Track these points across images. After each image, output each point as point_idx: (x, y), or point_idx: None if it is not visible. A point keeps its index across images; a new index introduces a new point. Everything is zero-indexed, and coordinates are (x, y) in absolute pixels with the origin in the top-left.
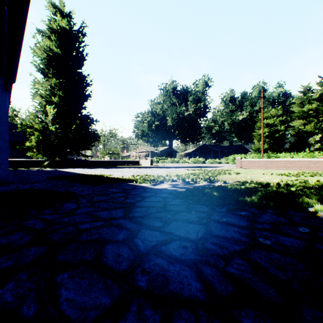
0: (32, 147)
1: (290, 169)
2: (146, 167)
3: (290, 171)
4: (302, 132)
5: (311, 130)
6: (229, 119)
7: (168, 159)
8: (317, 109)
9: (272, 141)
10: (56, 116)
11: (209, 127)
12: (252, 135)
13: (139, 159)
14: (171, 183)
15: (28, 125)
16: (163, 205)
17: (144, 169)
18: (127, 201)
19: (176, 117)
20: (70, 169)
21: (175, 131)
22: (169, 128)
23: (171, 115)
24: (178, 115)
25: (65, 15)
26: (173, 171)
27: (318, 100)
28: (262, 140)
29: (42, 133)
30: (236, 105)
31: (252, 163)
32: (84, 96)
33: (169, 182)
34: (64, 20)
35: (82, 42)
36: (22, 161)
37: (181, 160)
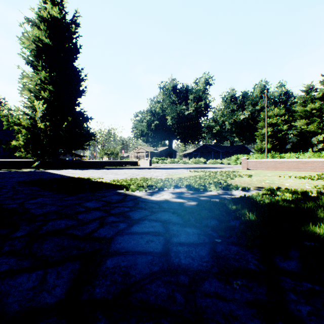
0: (19, 146)
1: (303, 171)
2: (144, 168)
3: (305, 173)
4: (305, 132)
5: (314, 130)
6: (230, 118)
7: (168, 160)
8: (320, 108)
9: (274, 141)
10: (46, 113)
11: (210, 127)
12: (253, 134)
13: (137, 160)
14: (173, 191)
15: (15, 123)
16: (164, 245)
17: (141, 171)
18: (99, 233)
19: (176, 116)
20: (61, 170)
21: (175, 131)
22: (169, 128)
23: (171, 114)
24: (178, 114)
25: (57, 3)
26: (174, 173)
27: (321, 99)
28: (266, 139)
29: (31, 132)
30: (237, 104)
31: (259, 164)
32: (77, 91)
33: (170, 189)
34: (56, 9)
35: (74, 33)
36: (10, 161)
37: (182, 161)
